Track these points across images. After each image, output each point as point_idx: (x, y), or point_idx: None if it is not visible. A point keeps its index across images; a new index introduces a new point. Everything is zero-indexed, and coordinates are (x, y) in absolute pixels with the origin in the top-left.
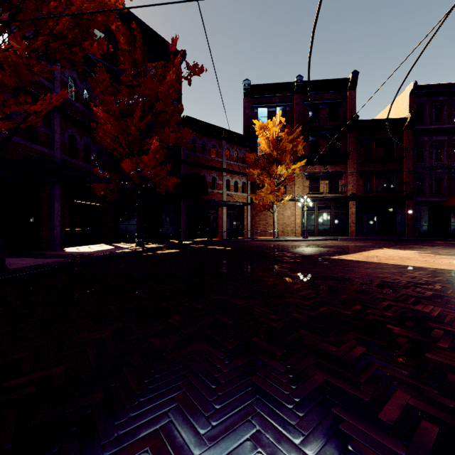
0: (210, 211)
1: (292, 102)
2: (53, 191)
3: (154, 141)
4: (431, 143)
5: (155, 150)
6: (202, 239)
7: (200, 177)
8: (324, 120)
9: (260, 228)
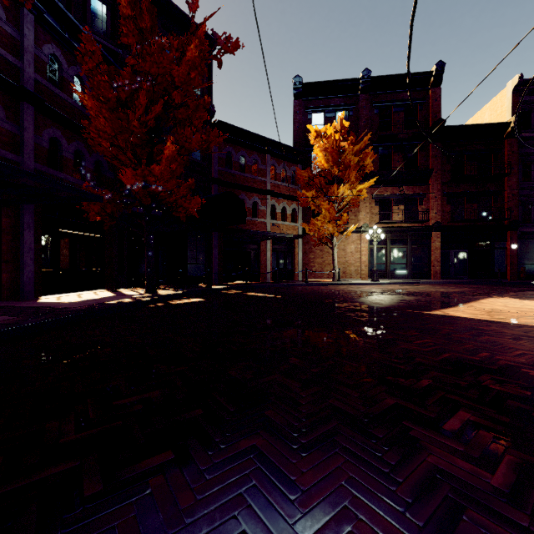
0: (251, 246)
1: (356, 105)
2: (22, 215)
3: (168, 143)
4: None
5: (170, 157)
6: (239, 282)
7: (236, 198)
8: (398, 127)
9: (315, 268)
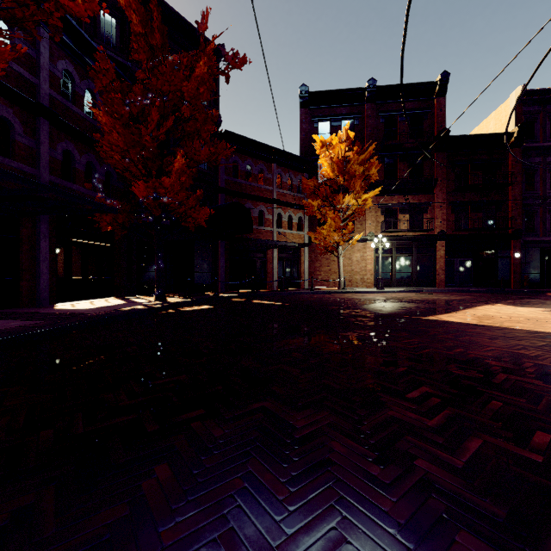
0: (257, 254)
1: (362, 114)
2: (39, 225)
3: (178, 157)
4: (545, 165)
5: (180, 170)
6: (246, 290)
7: (243, 208)
8: (404, 137)
9: (321, 276)
